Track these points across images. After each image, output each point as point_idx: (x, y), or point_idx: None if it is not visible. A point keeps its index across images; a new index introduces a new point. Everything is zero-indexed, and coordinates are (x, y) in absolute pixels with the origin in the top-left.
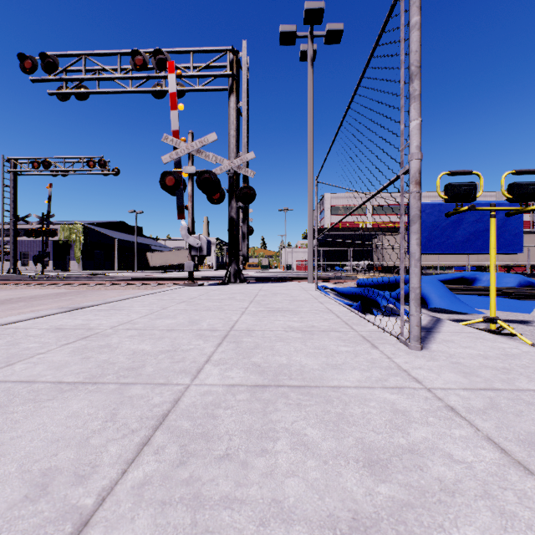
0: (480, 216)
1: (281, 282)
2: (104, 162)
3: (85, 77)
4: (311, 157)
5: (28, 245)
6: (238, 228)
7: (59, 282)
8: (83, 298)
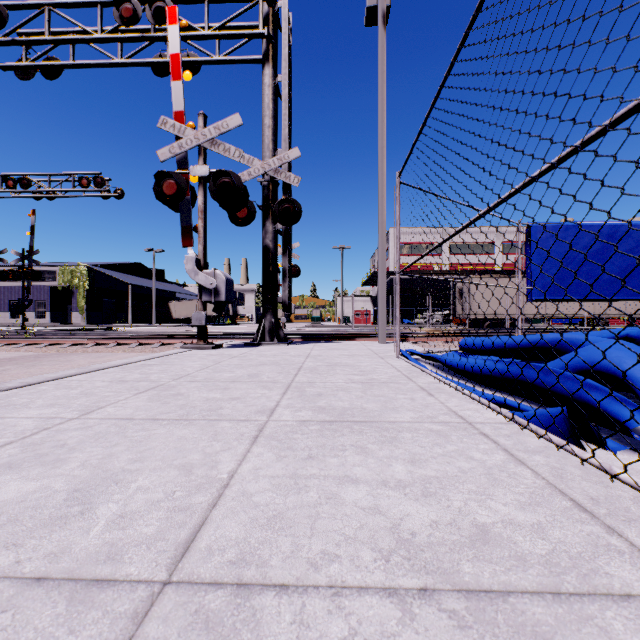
0: (635, 243)
1: (338, 342)
2: (101, 180)
3: (49, 38)
4: (383, 159)
5: (19, 292)
6: (276, 262)
7: (21, 342)
8: (26, 368)
